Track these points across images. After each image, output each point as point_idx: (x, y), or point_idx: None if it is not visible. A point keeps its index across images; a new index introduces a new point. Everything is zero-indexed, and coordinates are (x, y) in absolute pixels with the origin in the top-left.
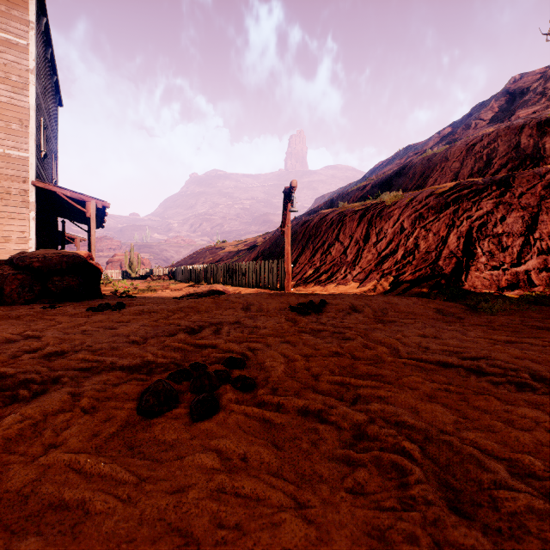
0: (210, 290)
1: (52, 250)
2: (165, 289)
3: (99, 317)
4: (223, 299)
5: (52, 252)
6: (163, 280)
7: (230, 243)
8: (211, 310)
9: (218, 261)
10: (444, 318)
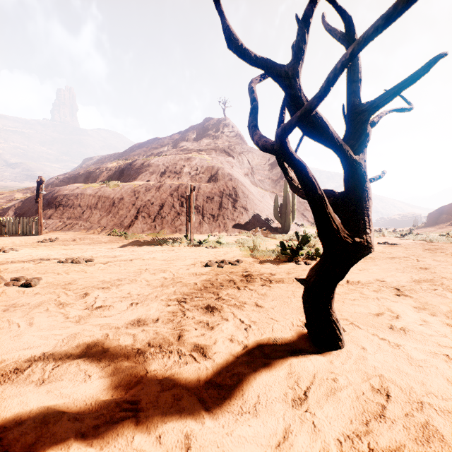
0: None
1: None
2: None
3: None
4: None
5: None
6: None
7: None
8: None
9: None
10: (107, 241)
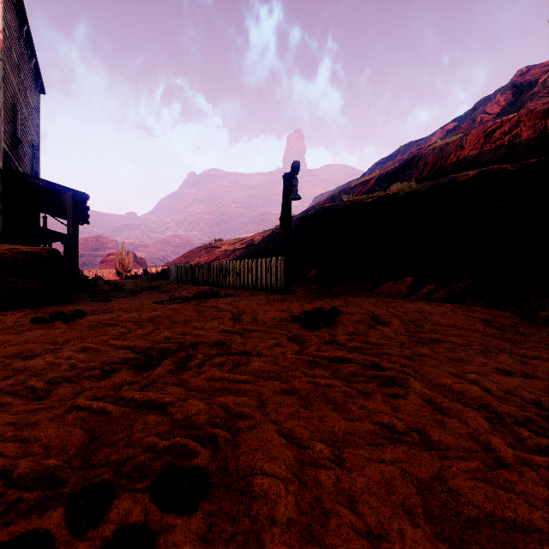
0: (196, 292)
1: (8, 246)
2: (152, 290)
3: (32, 334)
4: (208, 306)
5: (7, 247)
6: (154, 280)
7: (227, 242)
8: (191, 321)
9: (214, 260)
10: (502, 334)
